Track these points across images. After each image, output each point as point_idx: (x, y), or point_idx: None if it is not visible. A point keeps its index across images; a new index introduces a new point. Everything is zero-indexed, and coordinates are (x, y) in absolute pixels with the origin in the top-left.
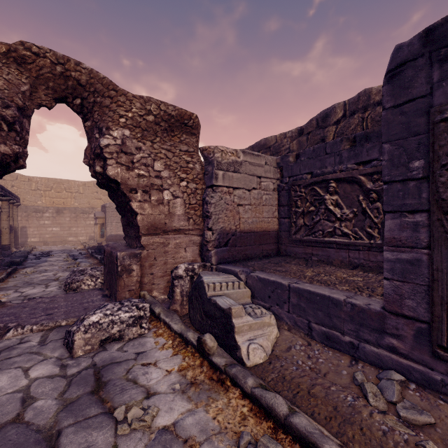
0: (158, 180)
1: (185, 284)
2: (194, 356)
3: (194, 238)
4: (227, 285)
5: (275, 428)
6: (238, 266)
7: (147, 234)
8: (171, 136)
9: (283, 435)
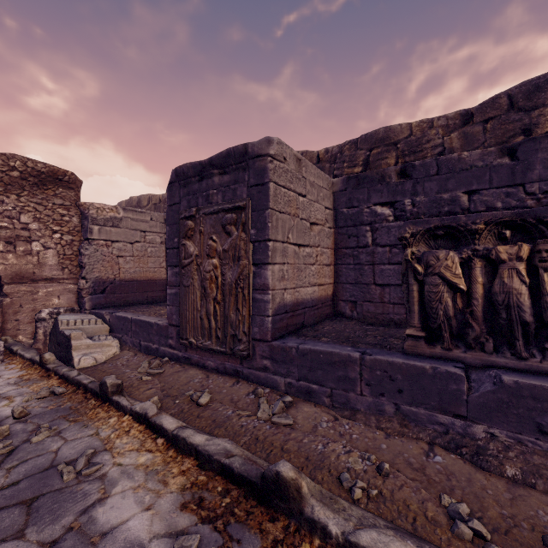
0: (25, 232)
1: (48, 325)
2: (37, 369)
3: (71, 286)
4: (83, 321)
5: (68, 384)
6: (110, 309)
7: (11, 283)
8: (44, 190)
9: (70, 386)
